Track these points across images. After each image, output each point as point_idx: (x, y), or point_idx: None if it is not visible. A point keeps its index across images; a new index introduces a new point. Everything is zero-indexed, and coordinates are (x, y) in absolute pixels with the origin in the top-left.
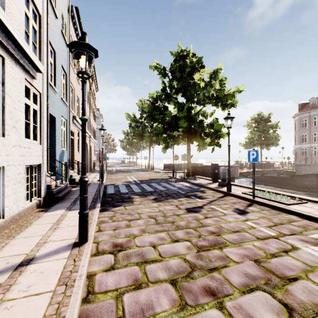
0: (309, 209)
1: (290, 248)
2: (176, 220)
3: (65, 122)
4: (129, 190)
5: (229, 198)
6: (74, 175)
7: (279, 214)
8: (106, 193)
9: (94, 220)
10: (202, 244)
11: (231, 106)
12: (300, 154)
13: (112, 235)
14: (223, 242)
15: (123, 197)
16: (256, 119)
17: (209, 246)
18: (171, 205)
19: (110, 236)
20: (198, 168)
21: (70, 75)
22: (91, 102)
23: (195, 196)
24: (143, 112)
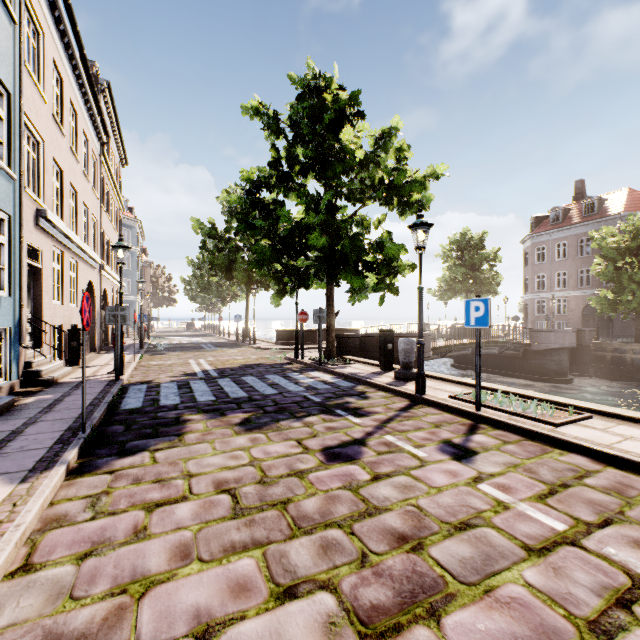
0: (606, 437)
1: (628, 583)
2: (295, 496)
3: (5, 222)
4: (185, 396)
5: (423, 412)
6: (39, 362)
7: (546, 454)
8: (116, 409)
9: (16, 526)
10: (374, 598)
11: (419, 207)
12: (535, 311)
13: (61, 588)
14: (438, 579)
15: (162, 418)
16: (458, 243)
17: (396, 606)
18: (286, 440)
19: (53, 594)
20: (349, 340)
21: (22, 99)
22: (107, 187)
23: (344, 407)
24: (233, 217)
